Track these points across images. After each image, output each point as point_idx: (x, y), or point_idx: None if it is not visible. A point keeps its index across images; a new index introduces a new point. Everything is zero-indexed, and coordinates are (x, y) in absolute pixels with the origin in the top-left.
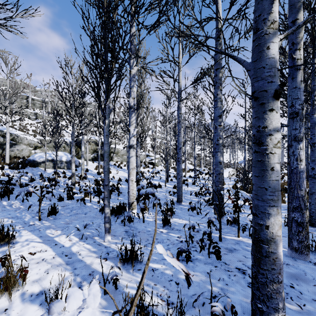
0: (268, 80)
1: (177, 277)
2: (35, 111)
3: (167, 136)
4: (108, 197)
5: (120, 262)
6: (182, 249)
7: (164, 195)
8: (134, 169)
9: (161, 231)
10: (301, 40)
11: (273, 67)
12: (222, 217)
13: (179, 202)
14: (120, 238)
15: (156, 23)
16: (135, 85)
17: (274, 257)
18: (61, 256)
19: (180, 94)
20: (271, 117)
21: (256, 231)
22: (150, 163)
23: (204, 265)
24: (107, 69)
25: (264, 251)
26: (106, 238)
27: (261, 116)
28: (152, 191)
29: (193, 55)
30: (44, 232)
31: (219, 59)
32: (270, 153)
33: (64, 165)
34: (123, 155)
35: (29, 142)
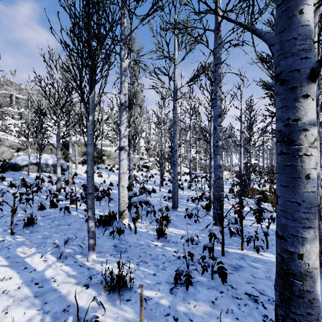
0: (301, 56)
1: (176, 309)
2: (19, 110)
3: (162, 138)
4: (93, 208)
5: (105, 291)
6: (181, 271)
7: (159, 201)
8: (125, 173)
9: (155, 244)
10: (316, 27)
11: (308, 38)
12: (224, 227)
13: (175, 208)
14: (108, 255)
15: (150, 10)
16: (126, 79)
17: (311, 297)
18: (29, 286)
19: (176, 92)
20: (305, 106)
21: (284, 261)
22: (144, 166)
23: (207, 290)
24: (91, 55)
25: (297, 289)
26: (90, 257)
27: (292, 104)
28: (145, 199)
29: (189, 51)
30: (14, 250)
31: (218, 53)
32: (304, 155)
33: (51, 168)
34: (116, 158)
35: (11, 144)
